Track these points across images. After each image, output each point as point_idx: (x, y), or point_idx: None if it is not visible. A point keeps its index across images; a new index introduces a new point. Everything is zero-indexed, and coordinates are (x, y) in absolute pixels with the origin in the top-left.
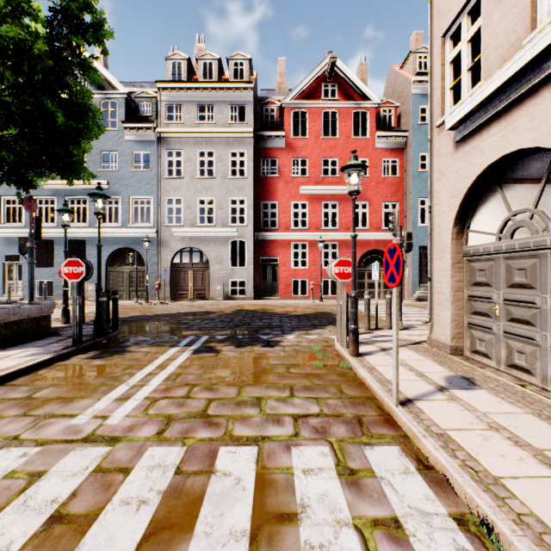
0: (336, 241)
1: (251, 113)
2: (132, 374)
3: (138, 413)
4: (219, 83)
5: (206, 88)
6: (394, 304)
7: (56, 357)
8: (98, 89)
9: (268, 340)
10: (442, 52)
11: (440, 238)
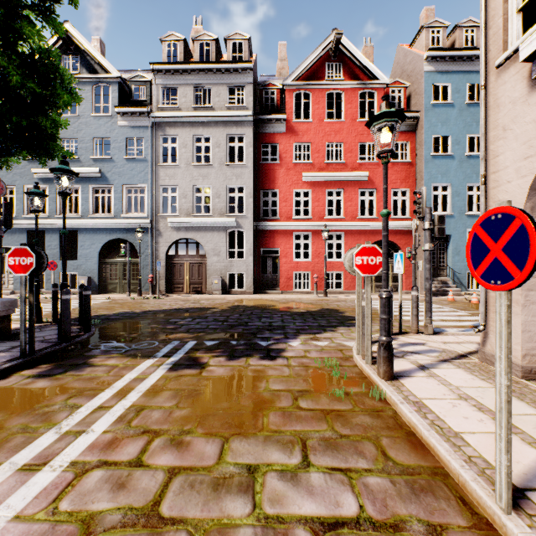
0: (341, 231)
1: (250, 95)
2: (74, 409)
3: (39, 509)
4: (217, 63)
5: (202, 69)
6: (502, 321)
7: None
8: (91, 73)
9: (267, 348)
10: None
11: None
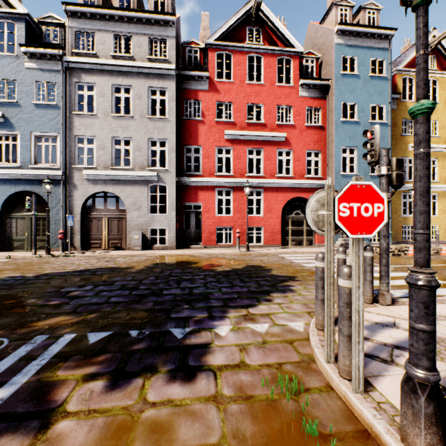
0: (260, 188)
1: (173, 49)
2: None
3: None
4: (137, 11)
5: (122, 16)
6: None
7: None
8: None
9: (183, 345)
10: None
11: None
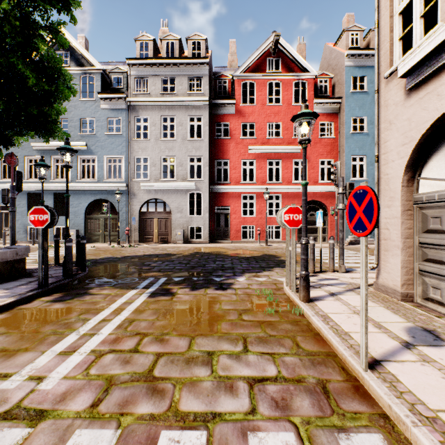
0: (279, 193)
1: (207, 84)
2: (85, 321)
3: (77, 373)
4: (180, 59)
5: (168, 63)
6: (363, 255)
7: (19, 300)
8: (78, 66)
9: (220, 282)
10: (391, 4)
11: (388, 186)
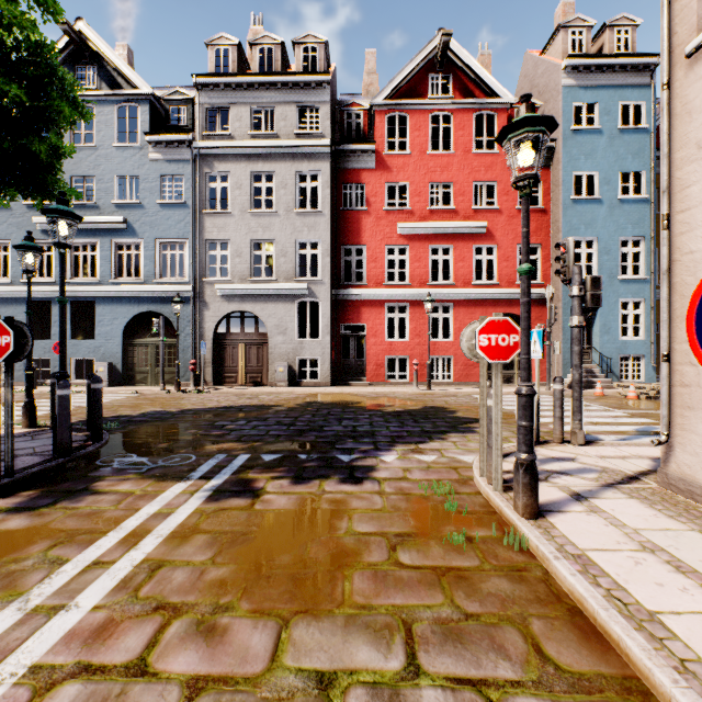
0: (449, 301)
1: (328, 118)
2: (55, 566)
3: None
4: (282, 75)
5: (263, 83)
6: None
7: None
8: (112, 88)
9: (350, 465)
10: None
11: (694, 275)
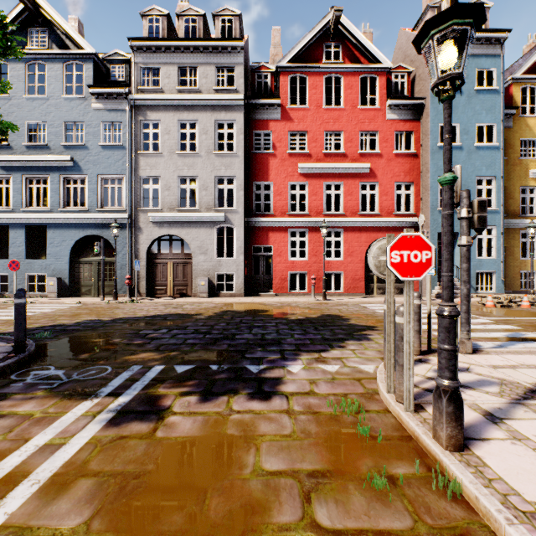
0: (340, 228)
1: (241, 76)
2: None
3: None
4: (203, 40)
5: (187, 47)
6: None
7: None
8: (61, 49)
9: (259, 377)
10: None
11: None
